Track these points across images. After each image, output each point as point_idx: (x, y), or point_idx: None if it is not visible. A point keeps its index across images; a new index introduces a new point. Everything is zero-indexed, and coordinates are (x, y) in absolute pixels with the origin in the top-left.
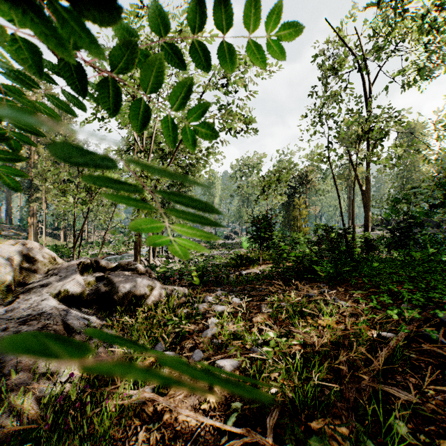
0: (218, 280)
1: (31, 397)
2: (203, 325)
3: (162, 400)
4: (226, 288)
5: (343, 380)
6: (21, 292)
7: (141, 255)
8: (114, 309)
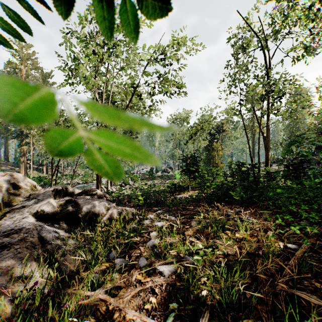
0: (158, 202)
1: (4, 299)
2: (147, 237)
3: (112, 301)
4: (164, 209)
5: (261, 285)
6: (8, 211)
7: (102, 184)
8: (79, 224)
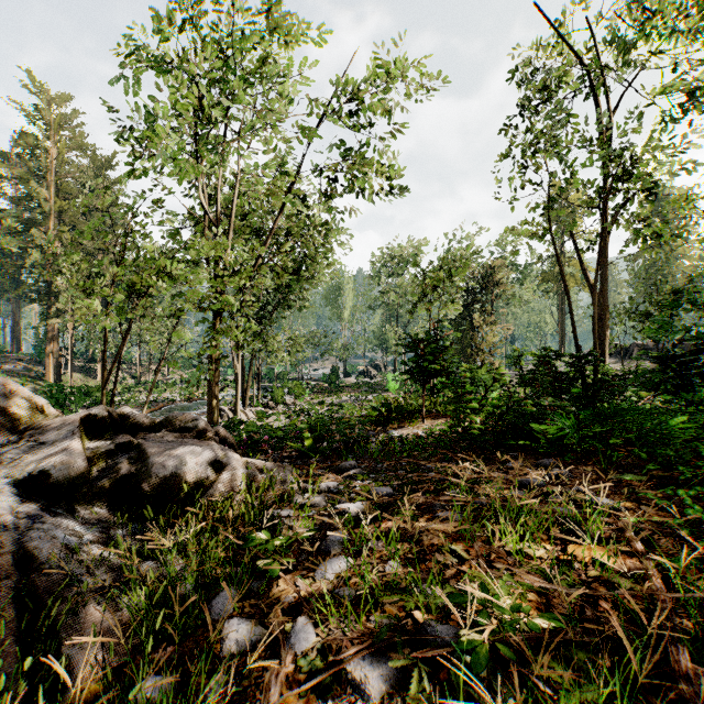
0: (349, 448)
1: None
2: (319, 547)
3: None
4: (363, 464)
5: None
6: None
7: (224, 402)
8: (142, 509)
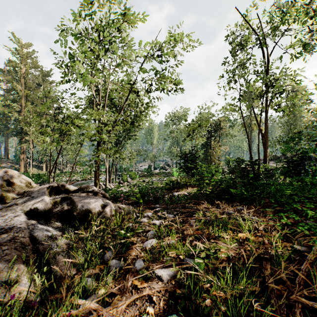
0: (156, 200)
1: None
2: (144, 236)
3: (105, 312)
4: (162, 206)
5: (272, 294)
6: (0, 209)
7: (100, 181)
8: (74, 223)
